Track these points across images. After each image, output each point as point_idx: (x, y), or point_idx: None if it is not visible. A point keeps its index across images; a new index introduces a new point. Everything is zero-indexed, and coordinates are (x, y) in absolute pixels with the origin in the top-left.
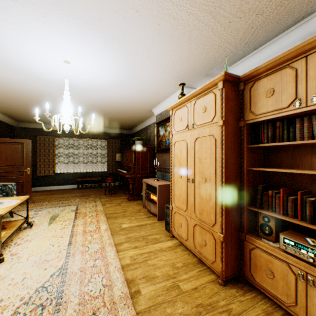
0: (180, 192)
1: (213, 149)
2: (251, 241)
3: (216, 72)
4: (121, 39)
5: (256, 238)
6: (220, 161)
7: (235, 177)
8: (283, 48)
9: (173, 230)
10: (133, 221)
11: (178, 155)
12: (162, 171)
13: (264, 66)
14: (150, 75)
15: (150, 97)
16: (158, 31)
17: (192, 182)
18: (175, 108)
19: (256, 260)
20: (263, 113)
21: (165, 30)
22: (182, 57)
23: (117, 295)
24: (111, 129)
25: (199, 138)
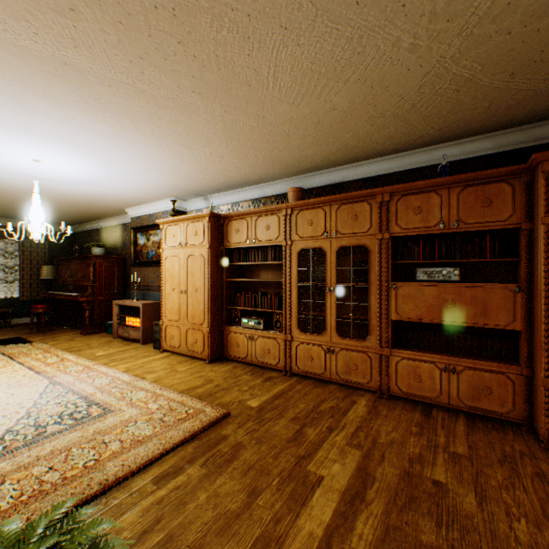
0: (174, 304)
1: (203, 265)
2: (228, 329)
3: (206, 195)
4: (121, 164)
5: (231, 326)
6: (208, 274)
7: (219, 286)
8: (251, 196)
9: (165, 345)
10: (109, 349)
11: (171, 269)
12: (142, 289)
13: (234, 214)
14: (139, 185)
15: (130, 198)
16: (159, 168)
17: (186, 293)
18: (167, 224)
19: (231, 340)
20: (234, 243)
21: (165, 169)
22: (176, 182)
23: (128, 380)
24: (30, 222)
25: (191, 255)
